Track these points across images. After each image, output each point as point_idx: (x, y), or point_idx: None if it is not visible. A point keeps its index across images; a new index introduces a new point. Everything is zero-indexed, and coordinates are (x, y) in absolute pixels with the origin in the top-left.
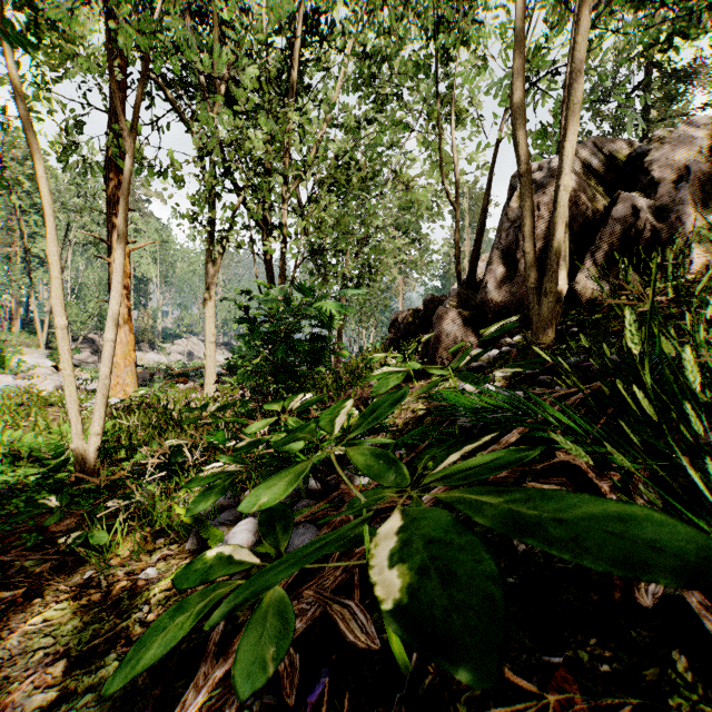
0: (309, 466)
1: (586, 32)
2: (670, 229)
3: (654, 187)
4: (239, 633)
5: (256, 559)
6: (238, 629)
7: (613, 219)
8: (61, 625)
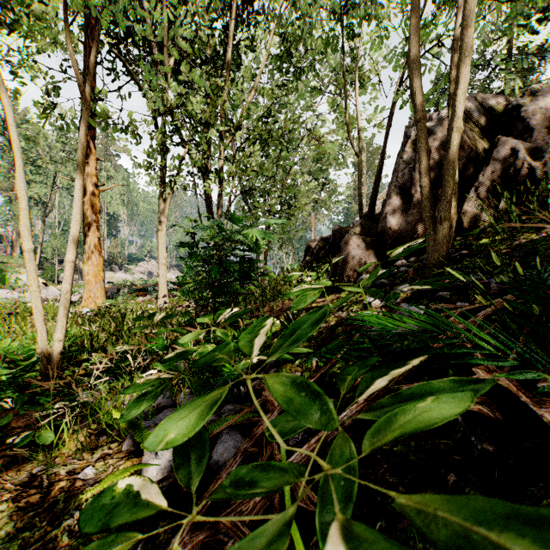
0: (224, 395)
1: None
2: (543, 167)
3: (529, 132)
4: None
5: (163, 500)
6: (158, 548)
7: (494, 159)
8: None
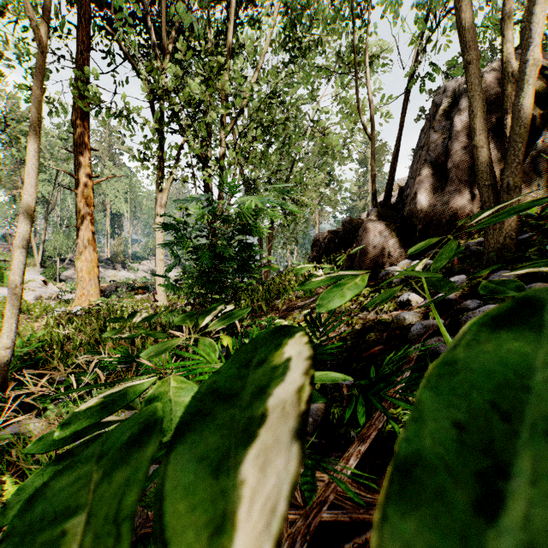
0: None
1: None
2: None
3: None
4: None
5: None
6: None
7: None
8: None
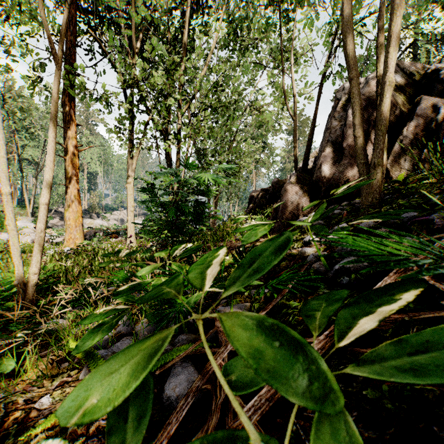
0: (168, 341)
1: None
2: None
3: None
4: None
5: None
6: None
7: (417, 115)
8: None
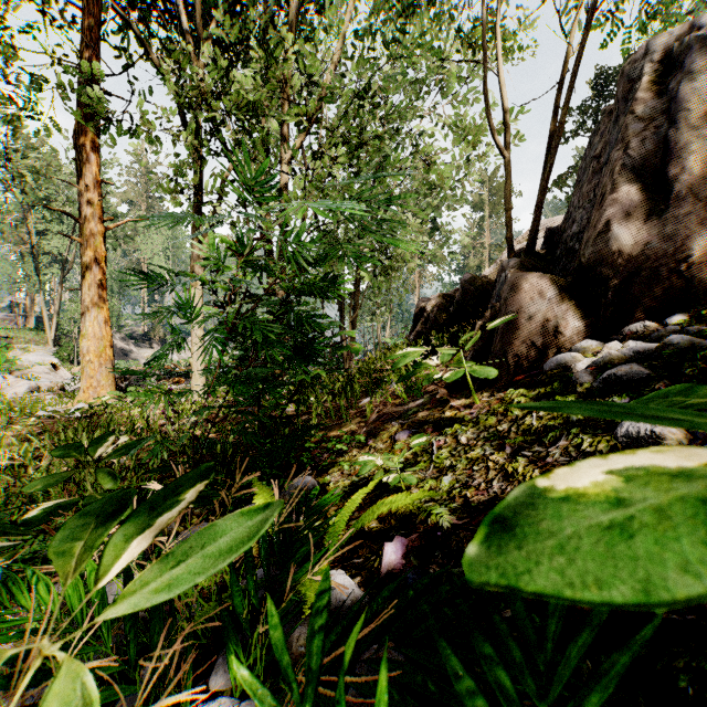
0: None
1: None
2: None
3: None
4: None
5: None
6: None
7: None
8: None
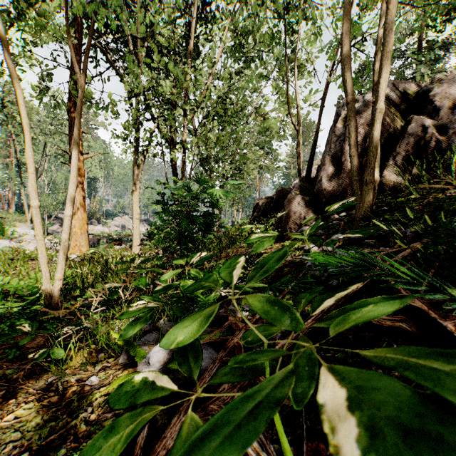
0: (216, 310)
1: (396, 2)
2: (447, 140)
3: (436, 112)
4: (159, 439)
5: (174, 385)
6: (158, 430)
7: (408, 134)
8: (28, 422)
